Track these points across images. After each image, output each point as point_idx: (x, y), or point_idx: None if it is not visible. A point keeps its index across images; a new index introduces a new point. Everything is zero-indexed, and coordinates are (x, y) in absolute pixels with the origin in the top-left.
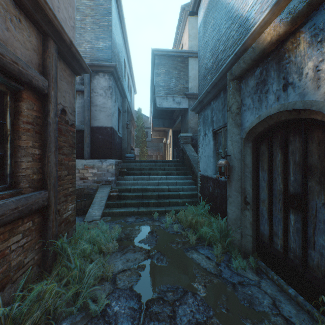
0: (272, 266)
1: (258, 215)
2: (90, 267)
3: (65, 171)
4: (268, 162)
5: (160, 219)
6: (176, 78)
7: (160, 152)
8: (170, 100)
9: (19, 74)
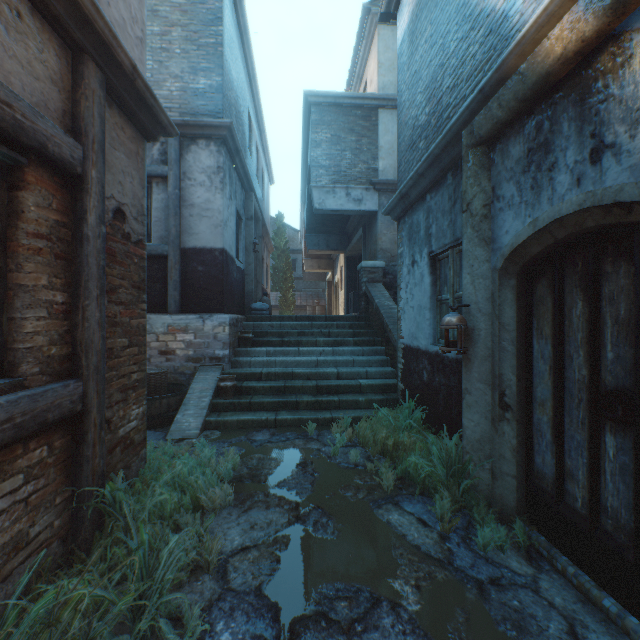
0: (563, 545)
1: (530, 432)
2: (170, 545)
3: (124, 338)
4: (554, 320)
5: (320, 436)
6: (354, 151)
7: (320, 300)
8: (342, 194)
9: (16, 130)
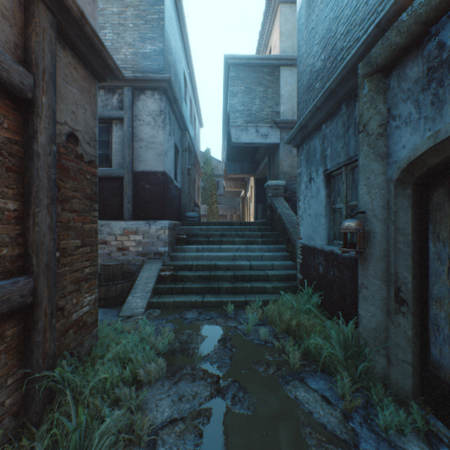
0: None
1: (425, 325)
2: (101, 429)
3: (77, 240)
4: None
5: (237, 315)
6: (262, 99)
7: (236, 210)
8: (252, 131)
9: None
